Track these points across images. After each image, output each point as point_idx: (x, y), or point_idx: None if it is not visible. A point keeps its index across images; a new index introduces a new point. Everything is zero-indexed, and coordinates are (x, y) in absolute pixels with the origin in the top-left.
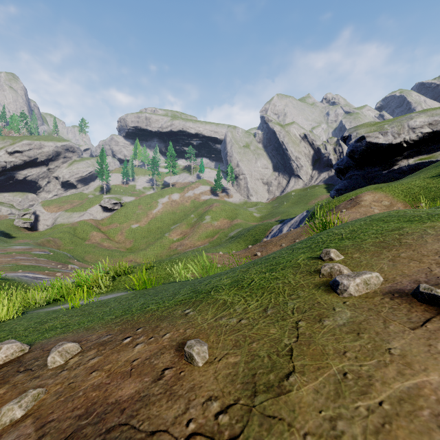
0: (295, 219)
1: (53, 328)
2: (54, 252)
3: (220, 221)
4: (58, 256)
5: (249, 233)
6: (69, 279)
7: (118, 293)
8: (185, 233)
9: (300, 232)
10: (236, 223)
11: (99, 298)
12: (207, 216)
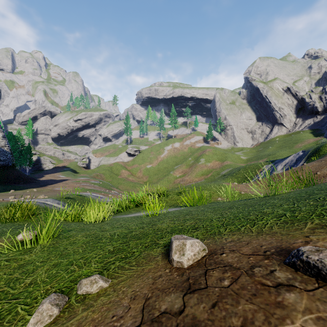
0: (289, 159)
1: (177, 229)
2: (102, 182)
3: (212, 163)
4: (104, 184)
5: (240, 171)
6: (120, 198)
7: (169, 208)
8: (185, 171)
9: (318, 166)
10: (226, 164)
11: (156, 211)
12: (202, 158)
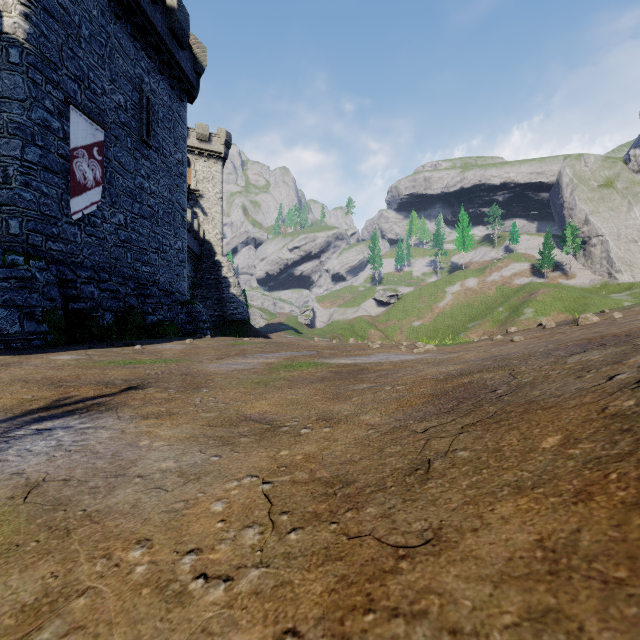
0: None
1: None
2: None
3: (551, 317)
4: None
5: None
6: None
7: None
8: (491, 333)
9: None
10: None
11: None
12: (528, 308)
